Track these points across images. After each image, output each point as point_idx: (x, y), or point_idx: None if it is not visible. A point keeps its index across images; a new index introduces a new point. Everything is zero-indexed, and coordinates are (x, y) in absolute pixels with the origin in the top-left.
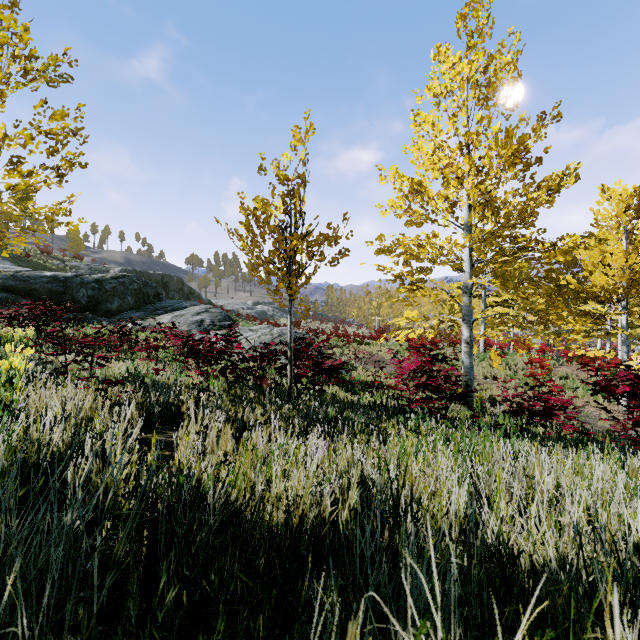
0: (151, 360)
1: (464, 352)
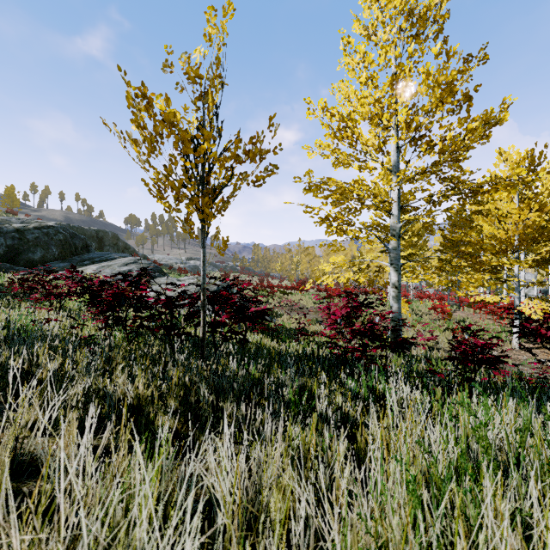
0: (52, 309)
1: (392, 297)
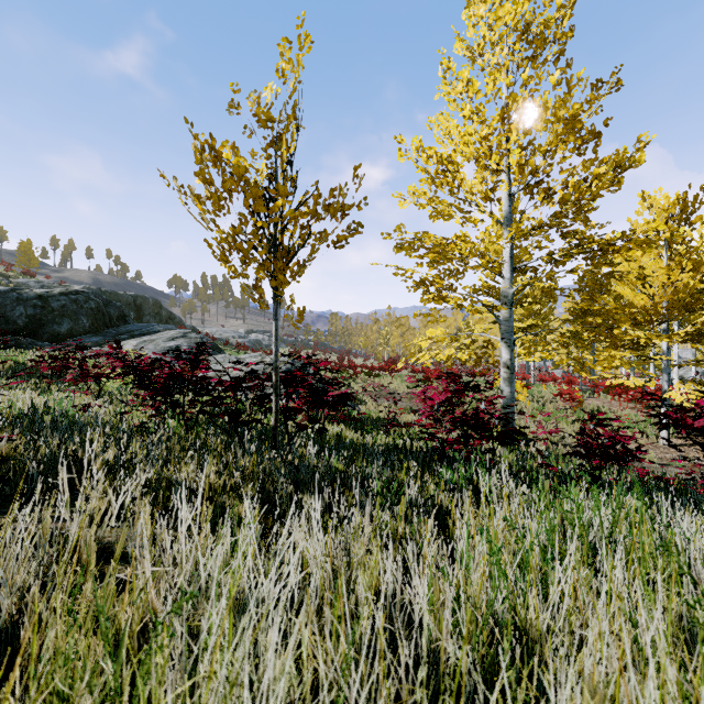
0: (90, 393)
1: (503, 379)
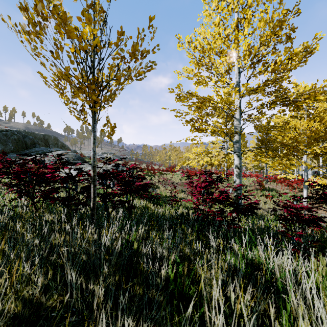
0: None
1: (235, 174)
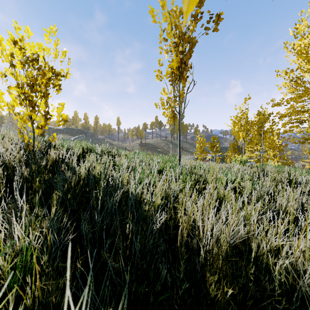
0: None
1: None
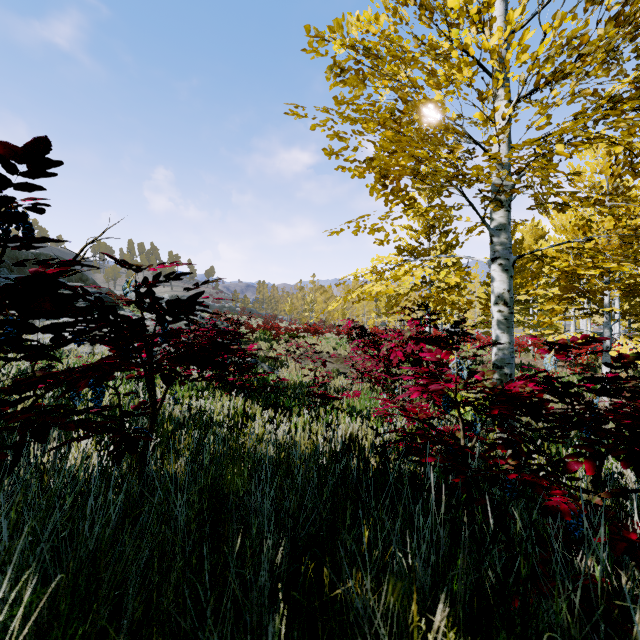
0: None
1: (497, 322)
